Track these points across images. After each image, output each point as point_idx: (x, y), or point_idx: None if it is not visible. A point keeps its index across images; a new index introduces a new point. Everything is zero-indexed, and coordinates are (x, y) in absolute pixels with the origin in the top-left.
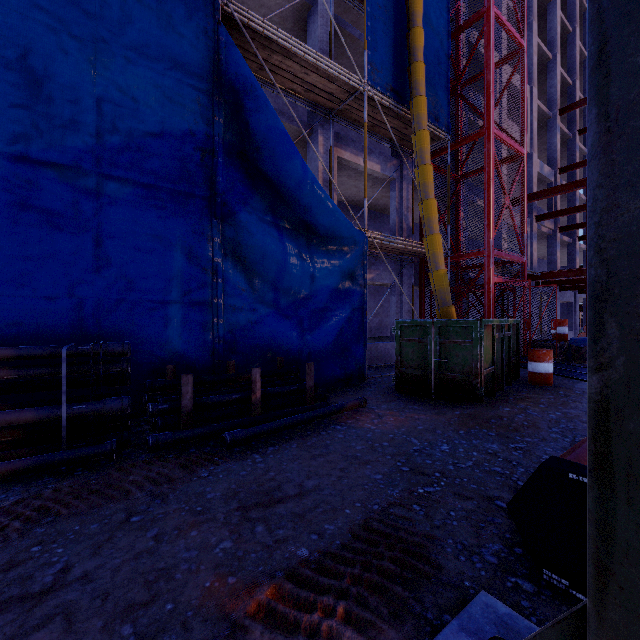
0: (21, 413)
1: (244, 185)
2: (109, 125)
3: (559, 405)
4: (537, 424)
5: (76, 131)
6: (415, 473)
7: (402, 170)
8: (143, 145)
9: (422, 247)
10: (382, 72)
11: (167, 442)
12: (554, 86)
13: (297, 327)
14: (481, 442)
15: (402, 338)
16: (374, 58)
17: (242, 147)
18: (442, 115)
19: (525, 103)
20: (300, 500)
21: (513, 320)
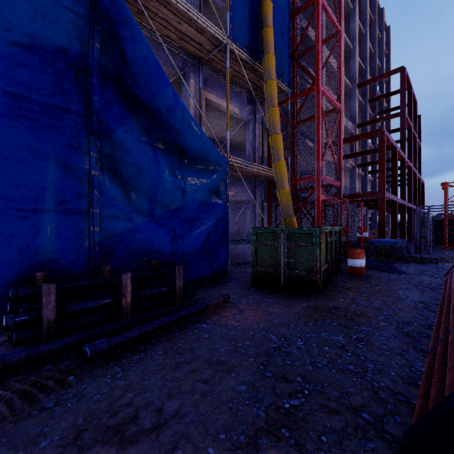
0: None
1: (120, 107)
2: None
3: (376, 293)
4: (367, 313)
5: None
6: (278, 379)
7: (255, 114)
8: (10, 54)
9: (270, 172)
10: (241, 31)
11: (17, 361)
12: (354, 68)
13: (170, 234)
14: (328, 334)
15: (257, 242)
16: (235, 19)
17: (119, 73)
18: (285, 73)
19: (341, 72)
20: (156, 437)
21: (338, 228)
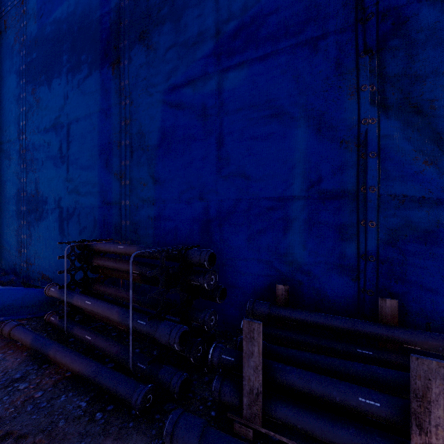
0: (112, 311)
1: None
2: (227, 14)
3: None
4: None
5: (203, 41)
6: None
7: None
8: (258, 12)
9: None
10: None
11: None
12: None
13: None
14: None
15: None
16: None
17: None
18: None
19: None
20: None
21: None
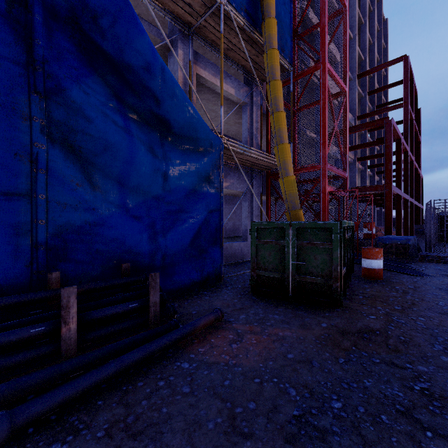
0: None
1: (78, 60)
2: None
3: (411, 305)
4: (415, 339)
5: None
6: None
7: (252, 96)
8: None
9: (271, 159)
10: None
11: None
12: (354, 58)
13: (148, 229)
14: (376, 383)
15: (258, 240)
16: None
17: (76, 14)
18: (286, 48)
19: (347, 51)
20: None
21: (352, 222)
